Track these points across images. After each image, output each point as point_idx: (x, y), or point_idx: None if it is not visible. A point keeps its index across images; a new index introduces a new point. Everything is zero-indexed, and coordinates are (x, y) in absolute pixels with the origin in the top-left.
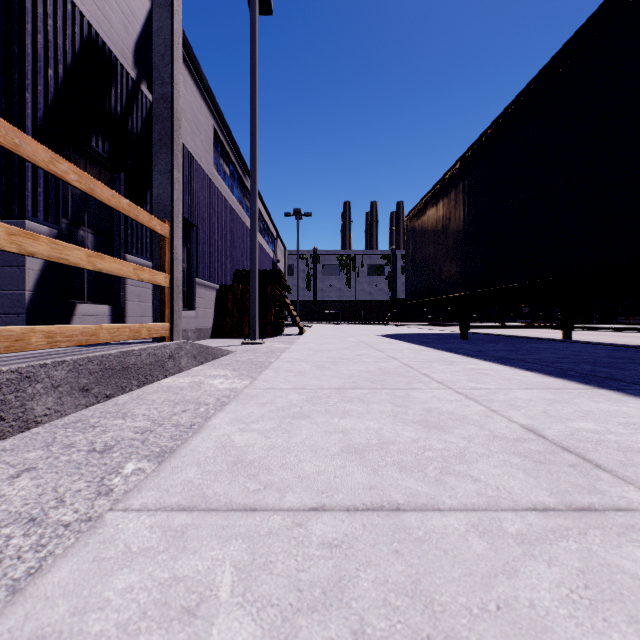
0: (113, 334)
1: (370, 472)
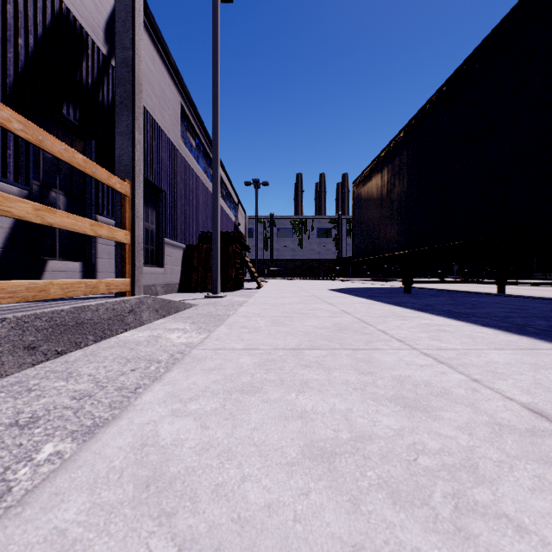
0: (66, 289)
1: (348, 506)
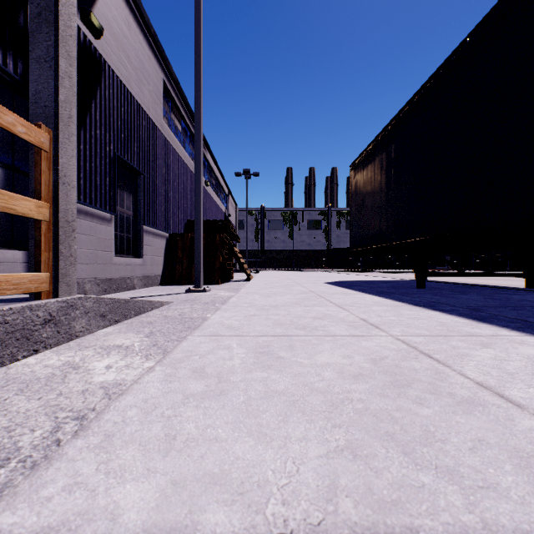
0: None
1: None
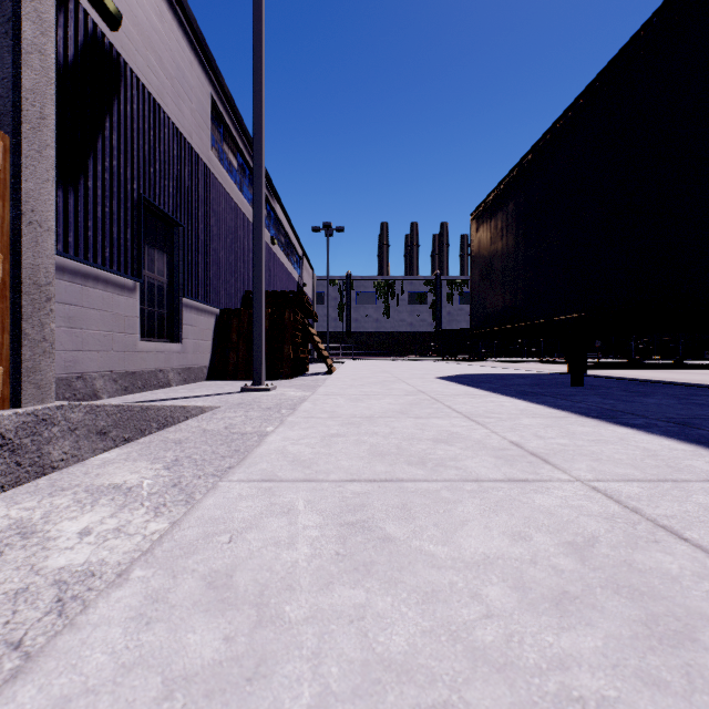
0: None
1: None
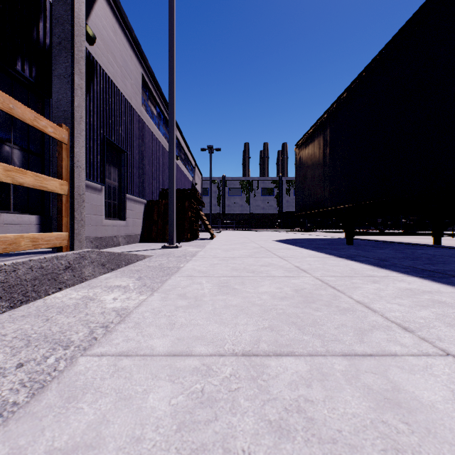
0: None
1: None
